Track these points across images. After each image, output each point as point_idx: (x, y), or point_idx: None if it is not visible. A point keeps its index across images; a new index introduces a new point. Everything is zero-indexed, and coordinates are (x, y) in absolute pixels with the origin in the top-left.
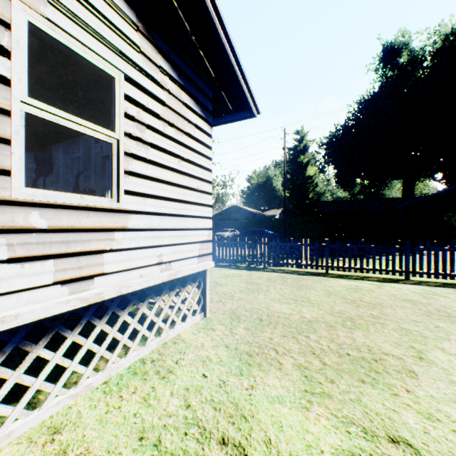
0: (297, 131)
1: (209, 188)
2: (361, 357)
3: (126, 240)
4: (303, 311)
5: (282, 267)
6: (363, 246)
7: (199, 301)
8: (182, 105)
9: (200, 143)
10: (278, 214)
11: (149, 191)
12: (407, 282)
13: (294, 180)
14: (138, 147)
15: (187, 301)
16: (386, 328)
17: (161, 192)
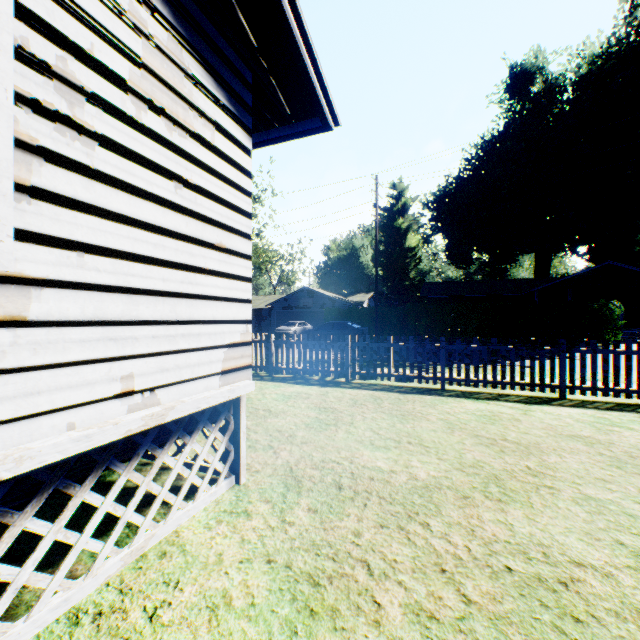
0: (393, 184)
1: (245, 246)
2: (535, 576)
3: (22, 348)
4: (414, 463)
5: (374, 380)
6: (497, 347)
7: (226, 454)
8: (183, 77)
9: (226, 160)
10: (368, 301)
11: (97, 239)
12: (564, 403)
13: (389, 253)
14: (62, 138)
15: (199, 461)
16: (561, 499)
17: (130, 245)
